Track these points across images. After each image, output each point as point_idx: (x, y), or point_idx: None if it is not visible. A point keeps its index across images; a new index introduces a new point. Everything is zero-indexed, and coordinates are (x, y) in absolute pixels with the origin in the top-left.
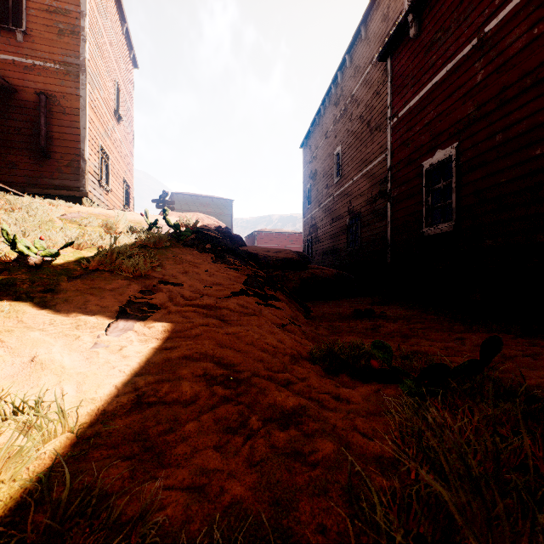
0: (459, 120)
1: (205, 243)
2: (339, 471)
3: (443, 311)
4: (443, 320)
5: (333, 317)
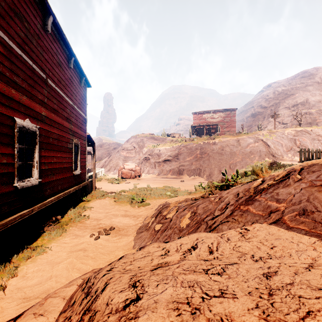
0: (39, 112)
1: (221, 193)
2: (151, 199)
3: (59, 232)
4: (77, 227)
5: (128, 228)
